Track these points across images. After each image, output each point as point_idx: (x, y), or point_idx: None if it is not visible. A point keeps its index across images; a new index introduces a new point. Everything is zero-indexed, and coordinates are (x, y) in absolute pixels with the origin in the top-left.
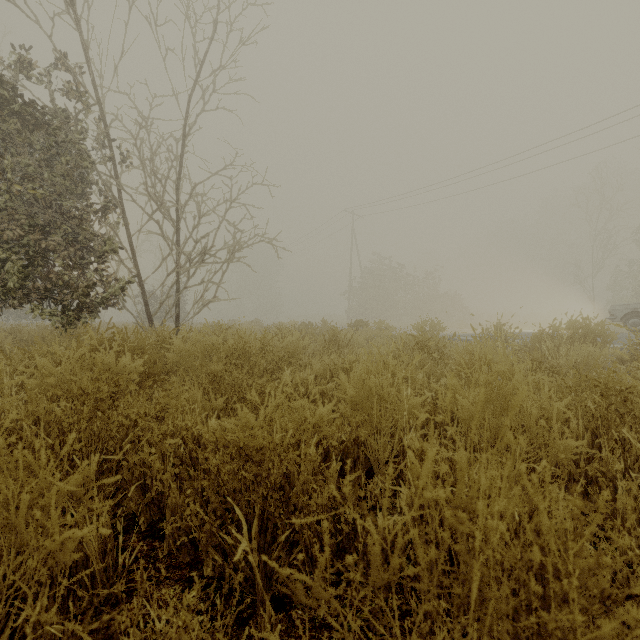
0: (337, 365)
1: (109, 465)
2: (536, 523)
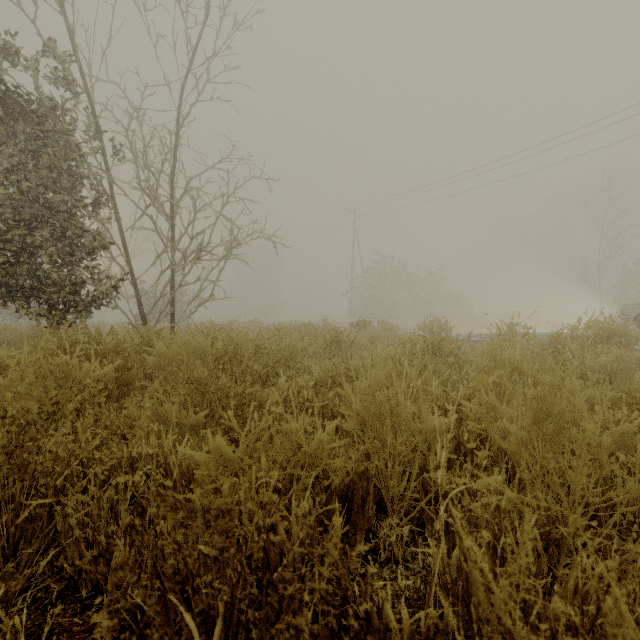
0: (339, 370)
1: (39, 511)
2: (639, 619)
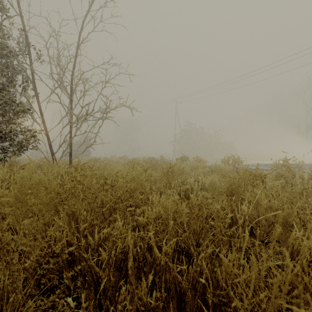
0: (180, 208)
1: None
2: None
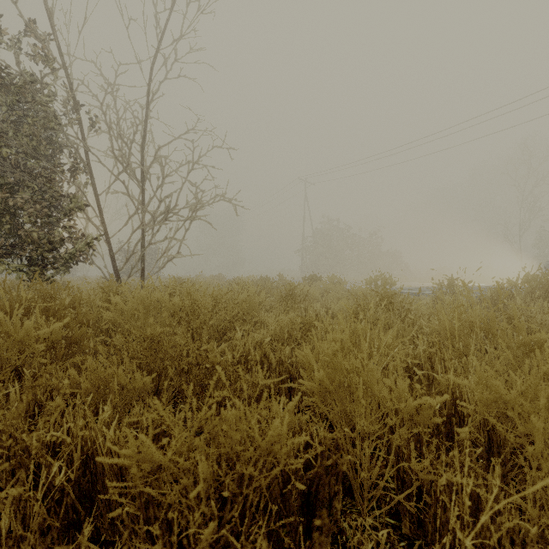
0: (295, 325)
1: None
2: None
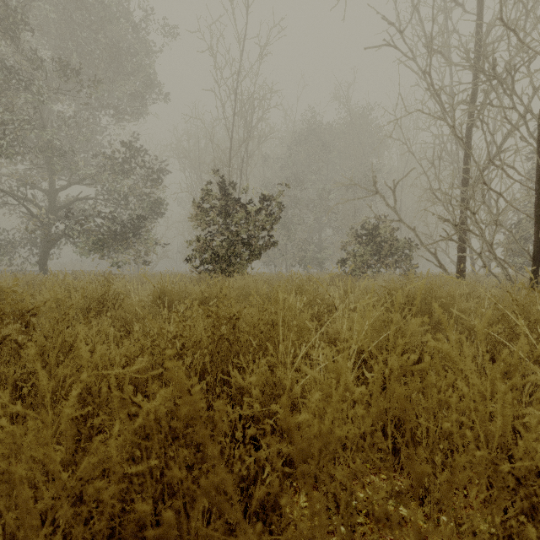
0: None
1: None
2: None
